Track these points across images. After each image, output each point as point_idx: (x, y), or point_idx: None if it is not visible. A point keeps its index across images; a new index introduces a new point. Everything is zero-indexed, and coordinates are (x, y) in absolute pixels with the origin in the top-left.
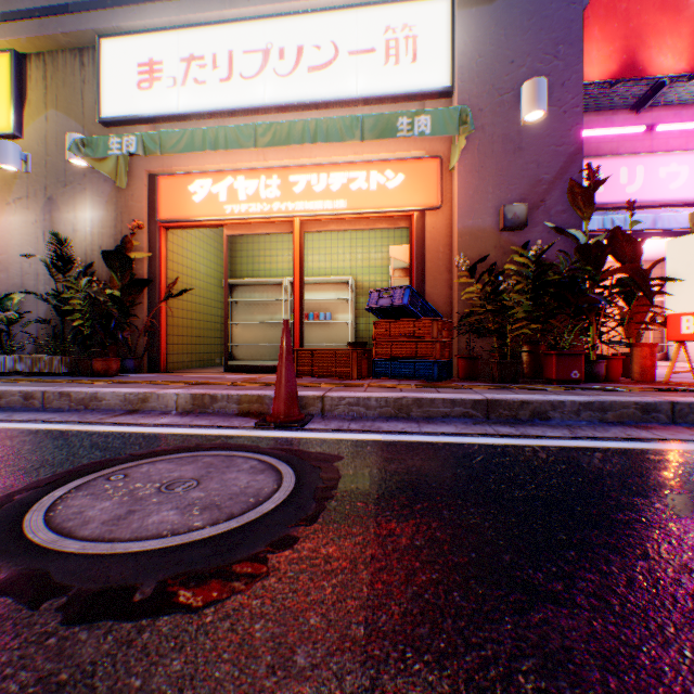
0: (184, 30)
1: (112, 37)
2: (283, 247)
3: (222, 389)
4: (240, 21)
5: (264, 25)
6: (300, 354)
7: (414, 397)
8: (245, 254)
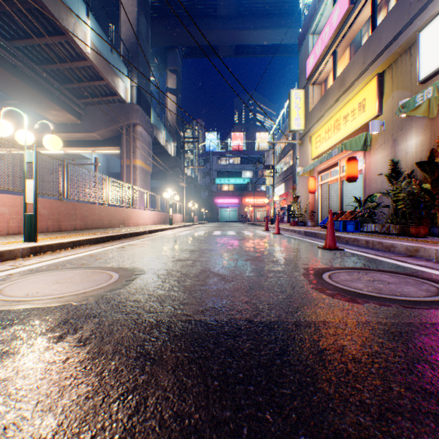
0: None
1: (424, 27)
2: None
3: None
4: None
5: None
6: None
7: None
8: None
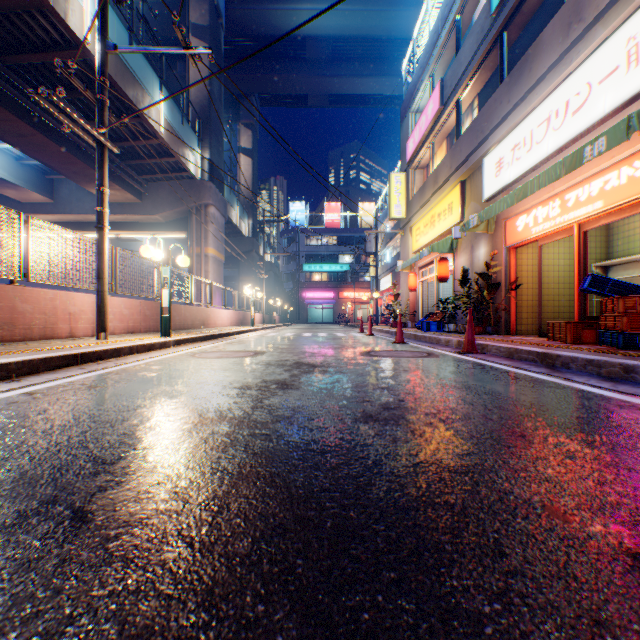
0: (511, 132)
1: (486, 155)
2: None
3: None
4: (534, 108)
5: (546, 102)
6: (548, 325)
7: (514, 348)
8: (618, 236)
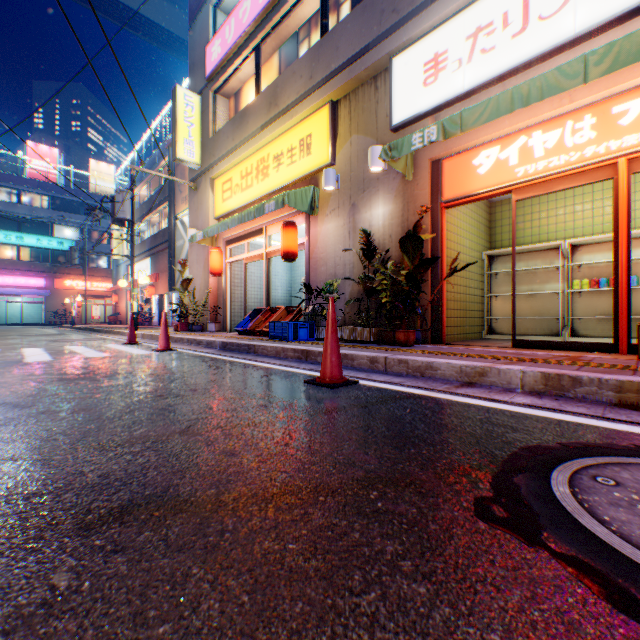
0: (469, 8)
1: (400, 53)
2: (554, 206)
3: (573, 370)
4: None
5: None
6: None
7: None
8: (504, 222)
